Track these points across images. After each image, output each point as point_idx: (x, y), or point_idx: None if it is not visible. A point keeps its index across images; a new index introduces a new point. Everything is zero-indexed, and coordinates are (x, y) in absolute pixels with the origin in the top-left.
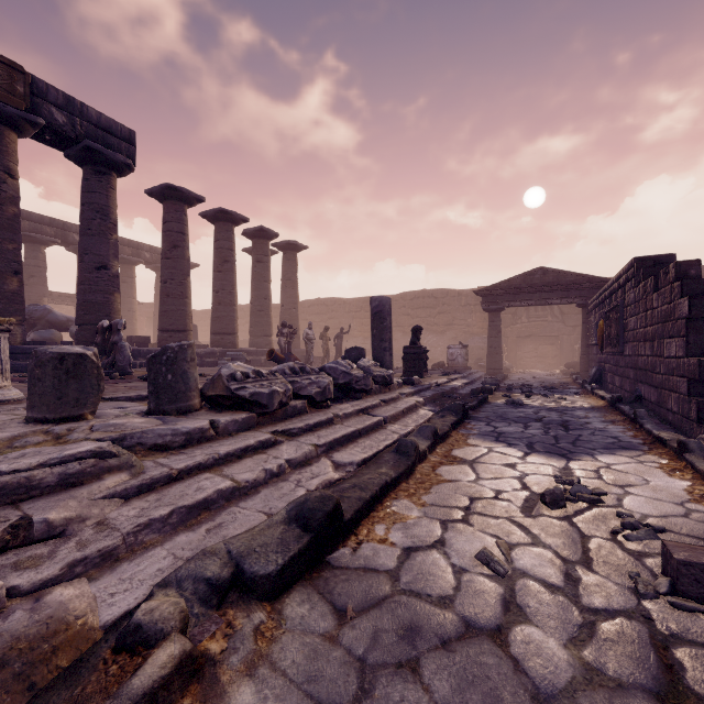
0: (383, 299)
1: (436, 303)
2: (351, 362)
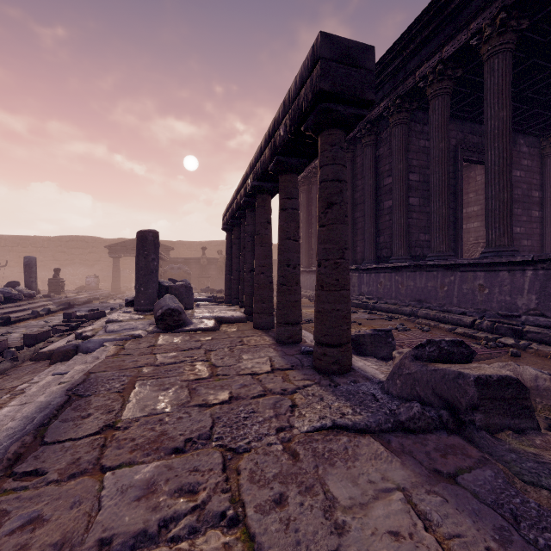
0: (31, 258)
1: (87, 245)
2: (11, 288)
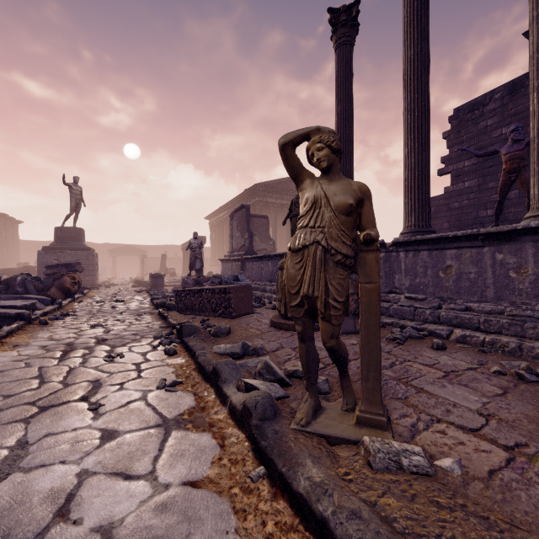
0: None
1: None
2: None
